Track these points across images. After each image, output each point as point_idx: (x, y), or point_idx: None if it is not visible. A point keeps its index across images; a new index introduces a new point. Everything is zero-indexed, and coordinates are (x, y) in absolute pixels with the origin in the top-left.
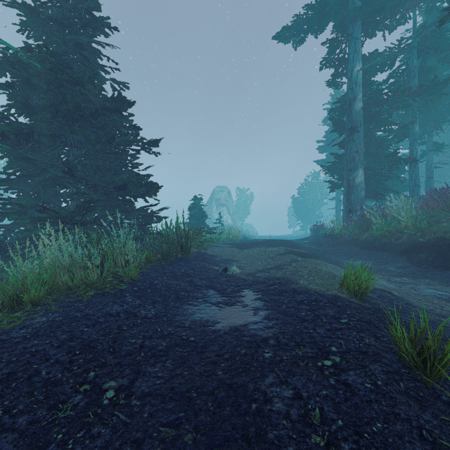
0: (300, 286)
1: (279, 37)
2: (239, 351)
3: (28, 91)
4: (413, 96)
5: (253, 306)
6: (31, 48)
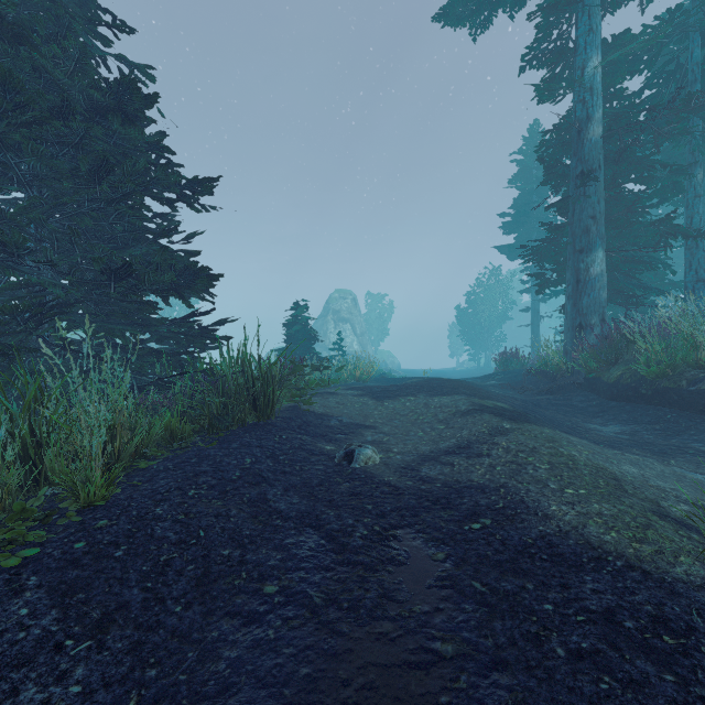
0: (561, 528)
1: (445, 17)
2: None
3: None
4: (701, 112)
5: (441, 626)
6: None
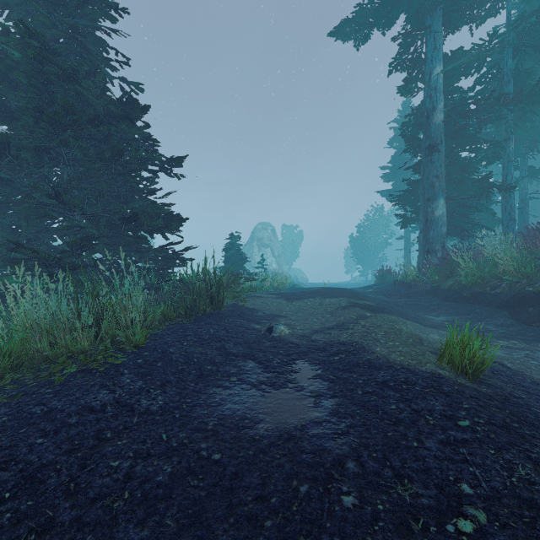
0: (378, 356)
1: (337, 34)
2: (296, 488)
3: (4, 89)
4: (509, 105)
5: (312, 389)
6: (9, 33)
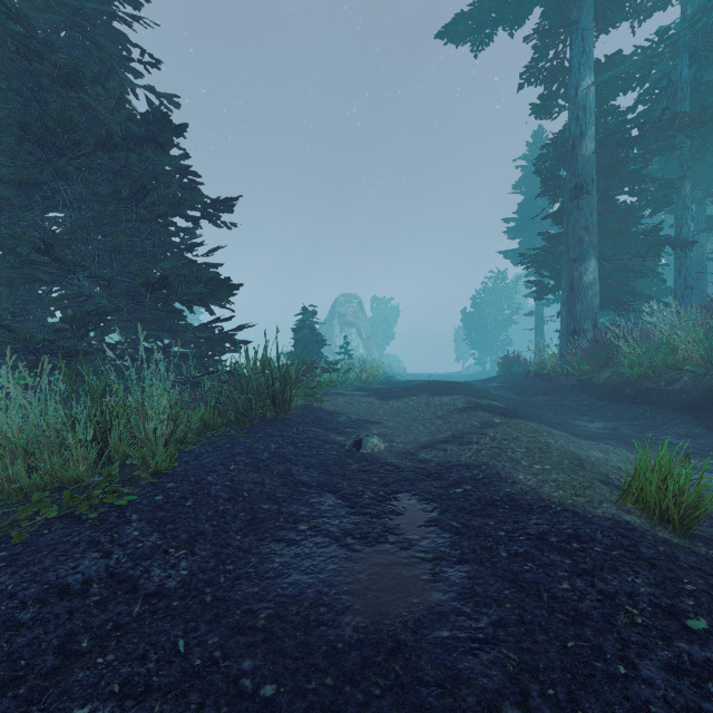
0: (522, 489)
1: (448, 34)
2: None
3: None
4: (687, 130)
5: (426, 546)
6: None
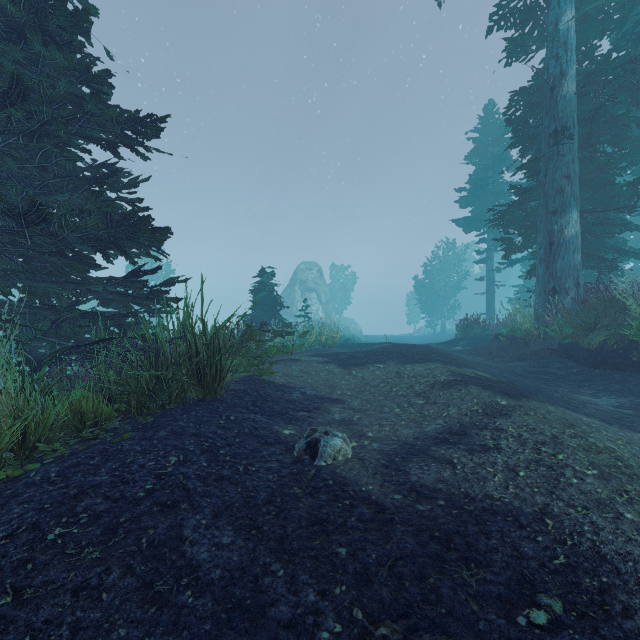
0: None
1: None
2: None
3: None
4: None
5: None
6: None
